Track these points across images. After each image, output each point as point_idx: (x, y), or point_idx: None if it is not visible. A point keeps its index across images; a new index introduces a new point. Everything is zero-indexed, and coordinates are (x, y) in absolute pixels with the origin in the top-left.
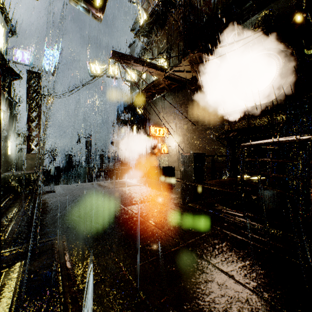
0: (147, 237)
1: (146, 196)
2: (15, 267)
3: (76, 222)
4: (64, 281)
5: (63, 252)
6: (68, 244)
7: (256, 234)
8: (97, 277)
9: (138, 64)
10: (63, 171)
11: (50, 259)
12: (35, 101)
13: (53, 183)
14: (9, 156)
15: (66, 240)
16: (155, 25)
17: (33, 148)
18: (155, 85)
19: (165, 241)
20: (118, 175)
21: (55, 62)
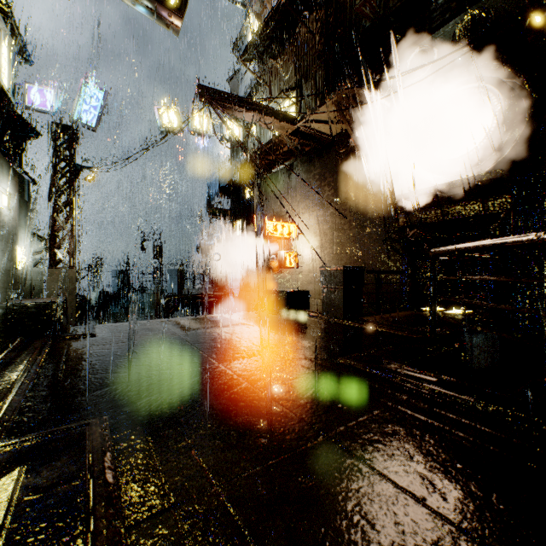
0: (259, 421)
1: (258, 344)
2: (7, 479)
3: (129, 392)
4: (97, 508)
5: (101, 450)
6: (111, 434)
7: (464, 417)
8: (163, 501)
9: (244, 109)
10: (114, 300)
11: (76, 464)
12: (65, 176)
13: (96, 319)
14: (18, 272)
15: (108, 426)
16: (275, 40)
17: (60, 259)
18: (274, 147)
19: (293, 428)
20: (210, 306)
21: (100, 108)
